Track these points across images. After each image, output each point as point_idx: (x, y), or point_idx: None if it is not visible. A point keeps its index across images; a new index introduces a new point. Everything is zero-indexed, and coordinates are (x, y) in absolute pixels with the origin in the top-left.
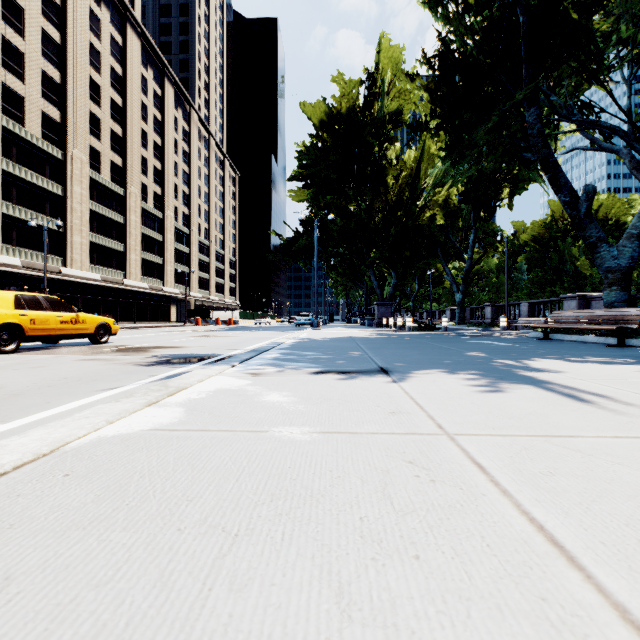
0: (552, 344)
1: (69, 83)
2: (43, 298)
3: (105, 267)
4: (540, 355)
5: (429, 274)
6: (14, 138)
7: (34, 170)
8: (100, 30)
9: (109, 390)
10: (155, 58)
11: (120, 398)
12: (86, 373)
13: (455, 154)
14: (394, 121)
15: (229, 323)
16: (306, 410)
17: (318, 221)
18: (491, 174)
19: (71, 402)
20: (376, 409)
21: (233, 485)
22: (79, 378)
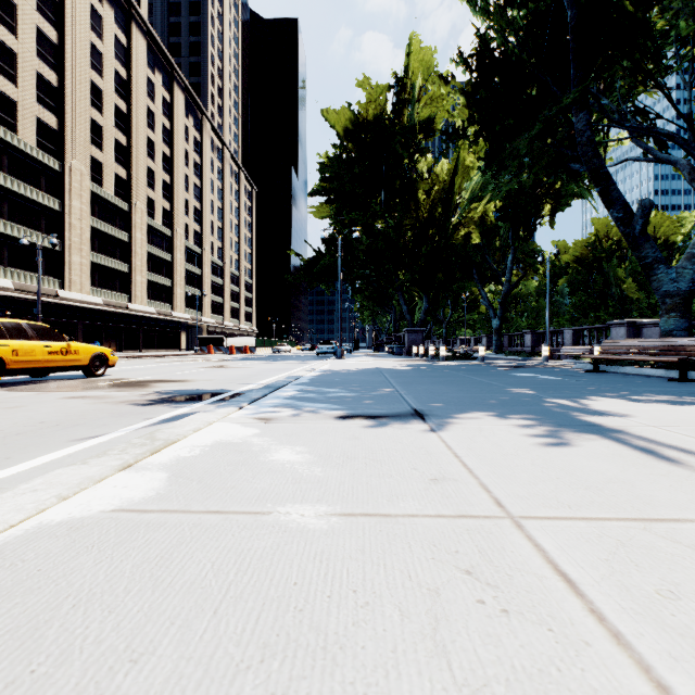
0: (605, 378)
1: (67, 87)
2: (28, 325)
3: (108, 290)
4: (596, 392)
5: (463, 298)
6: (5, 147)
7: (28, 182)
8: (102, 29)
9: (89, 439)
10: (163, 60)
11: (89, 458)
12: (68, 415)
13: (495, 165)
14: (425, 130)
15: (244, 351)
16: (324, 476)
17: (342, 239)
18: (531, 189)
19: (37, 457)
20: (413, 474)
21: (207, 624)
22: (57, 422)
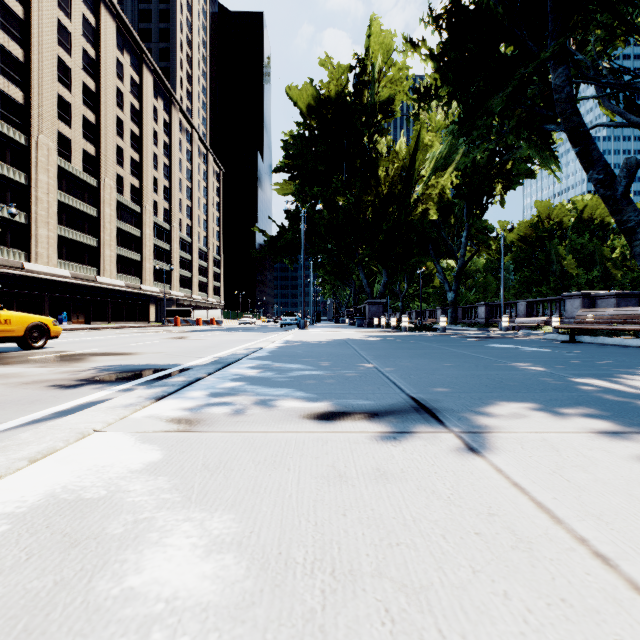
0: (592, 349)
1: (34, 62)
2: None
3: (76, 263)
4: (616, 368)
5: (419, 273)
6: None
7: None
8: (70, 8)
9: None
10: (132, 43)
11: None
12: None
13: (466, 126)
14: (385, 110)
15: (211, 323)
16: None
17: (305, 212)
18: (485, 168)
19: None
20: None
21: None
22: None
